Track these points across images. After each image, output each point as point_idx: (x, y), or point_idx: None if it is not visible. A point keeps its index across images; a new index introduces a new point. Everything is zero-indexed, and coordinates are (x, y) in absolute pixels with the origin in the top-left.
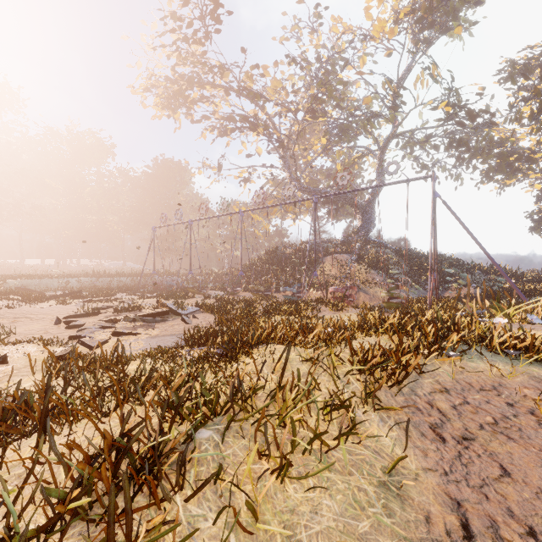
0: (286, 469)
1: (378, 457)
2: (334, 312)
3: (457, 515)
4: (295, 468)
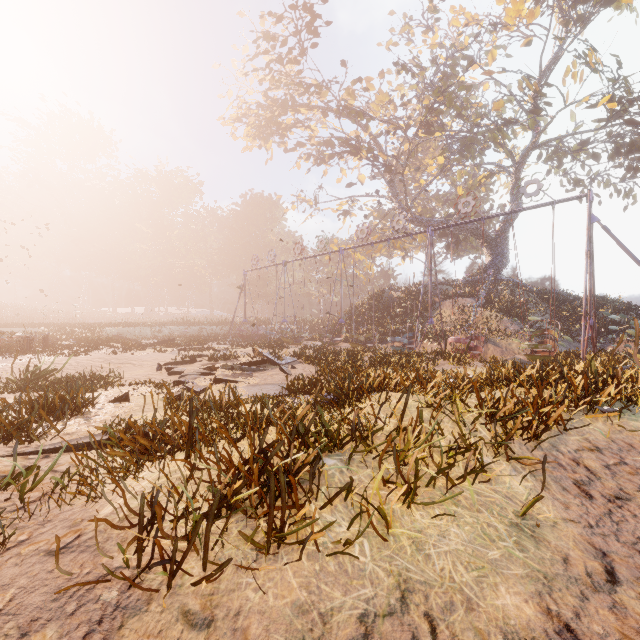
0: (413, 494)
1: (509, 502)
2: (455, 367)
3: (601, 562)
4: (421, 499)
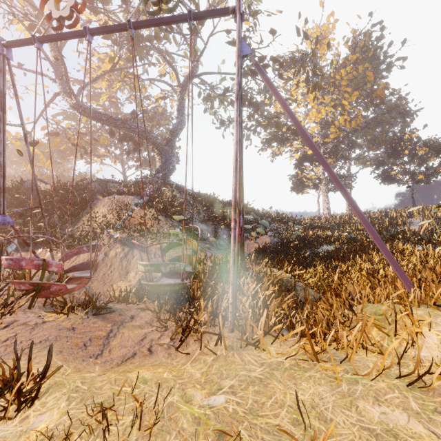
0: None
1: None
2: None
3: None
4: None
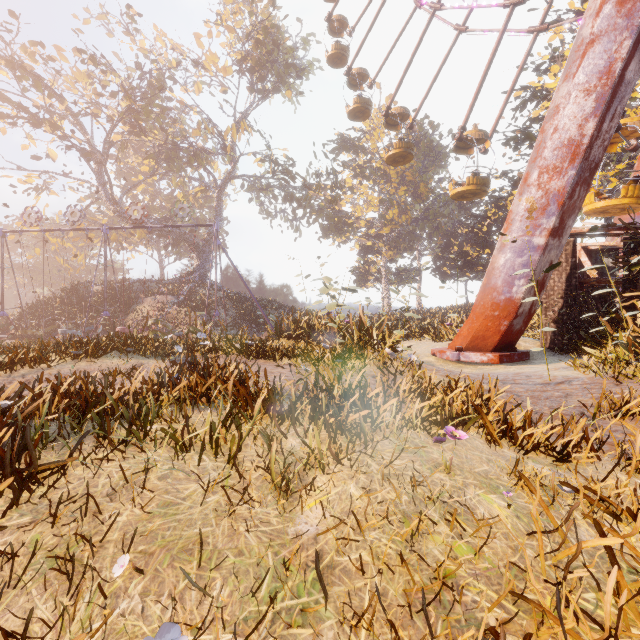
0: None
1: None
2: None
3: None
4: None
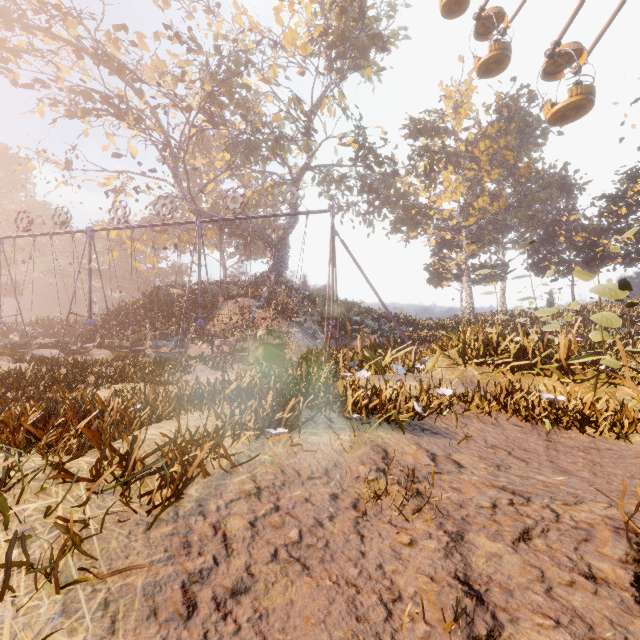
0: None
1: None
2: (214, 373)
3: None
4: None
